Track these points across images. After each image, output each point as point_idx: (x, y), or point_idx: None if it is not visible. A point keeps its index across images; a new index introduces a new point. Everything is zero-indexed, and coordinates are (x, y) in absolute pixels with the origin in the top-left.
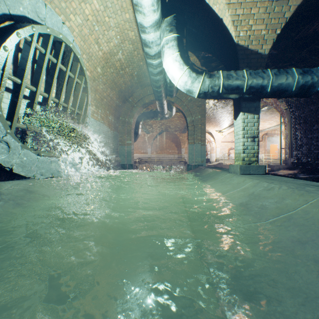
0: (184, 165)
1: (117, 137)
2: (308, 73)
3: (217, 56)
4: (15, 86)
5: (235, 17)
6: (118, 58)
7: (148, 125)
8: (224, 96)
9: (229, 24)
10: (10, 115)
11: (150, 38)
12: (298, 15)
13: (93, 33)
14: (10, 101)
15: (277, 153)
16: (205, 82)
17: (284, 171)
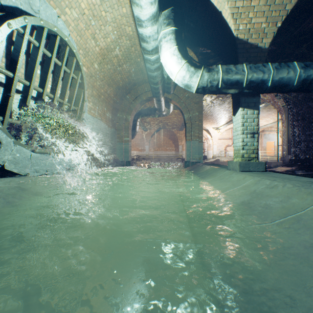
0: (181, 162)
1: (115, 134)
2: (310, 67)
3: (215, 51)
4: (7, 80)
5: (234, 9)
6: (116, 54)
7: (145, 123)
8: (223, 91)
9: (228, 17)
10: (2, 110)
11: (147, 32)
12: (299, 8)
13: (90, 28)
14: (2, 96)
15: (273, 150)
16: (203, 77)
17: (282, 168)
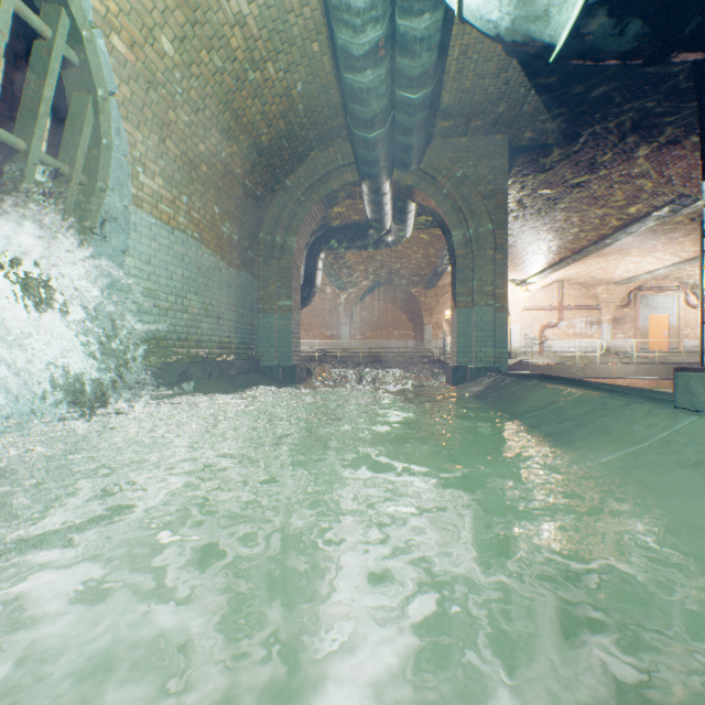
0: (431, 367)
1: (253, 290)
2: None
3: None
4: None
5: None
6: (236, 13)
7: (342, 268)
8: None
9: None
10: None
11: None
12: None
13: None
14: None
15: (667, 337)
16: None
17: None
